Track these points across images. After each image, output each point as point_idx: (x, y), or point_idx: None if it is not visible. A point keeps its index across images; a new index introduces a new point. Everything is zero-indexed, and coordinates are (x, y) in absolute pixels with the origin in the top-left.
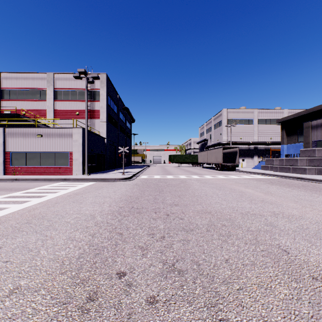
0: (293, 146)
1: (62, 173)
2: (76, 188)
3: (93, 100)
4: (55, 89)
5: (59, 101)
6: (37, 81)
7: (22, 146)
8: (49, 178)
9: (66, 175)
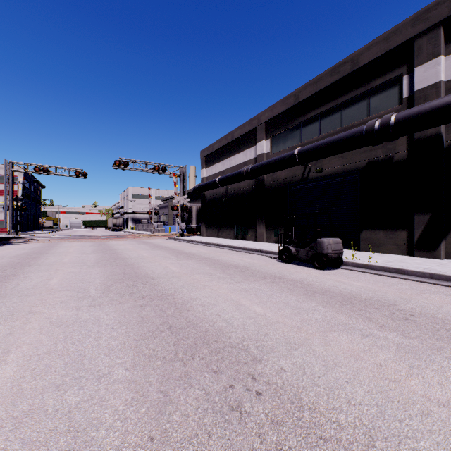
0: None
1: None
2: None
3: None
4: None
5: None
6: None
7: None
8: (1, 233)
9: (6, 233)
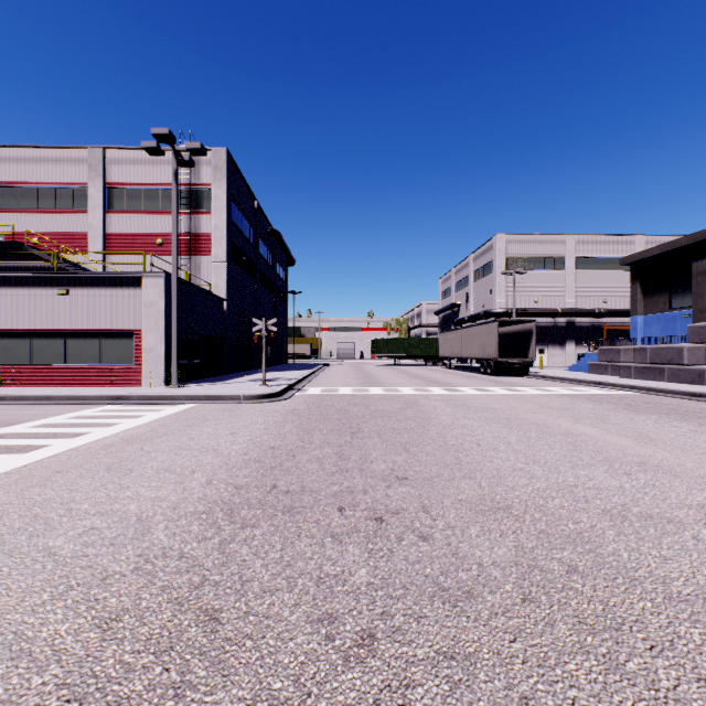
0: (659, 318)
1: (116, 382)
2: (138, 422)
3: (196, 211)
4: (107, 185)
5: (116, 213)
6: (66, 166)
7: (21, 316)
8: (80, 395)
9: (126, 388)
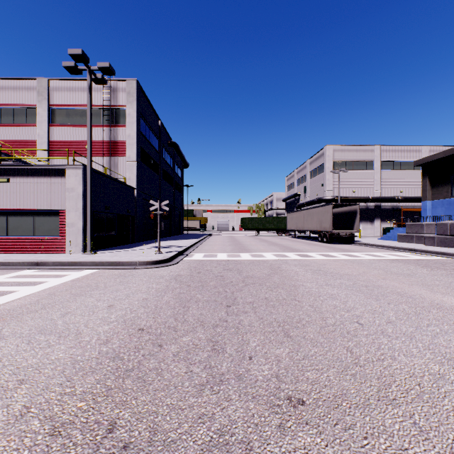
0: (443, 202)
1: (46, 249)
2: (32, 290)
3: (115, 124)
4: (50, 106)
5: (57, 126)
6: (21, 92)
7: None
8: (5, 261)
9: (50, 254)
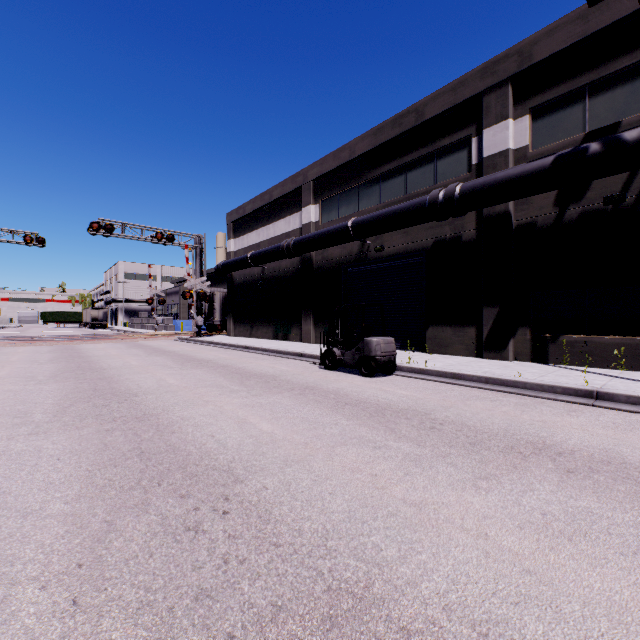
0: None
1: None
2: None
3: None
4: None
5: None
6: None
7: None
8: None
9: None
